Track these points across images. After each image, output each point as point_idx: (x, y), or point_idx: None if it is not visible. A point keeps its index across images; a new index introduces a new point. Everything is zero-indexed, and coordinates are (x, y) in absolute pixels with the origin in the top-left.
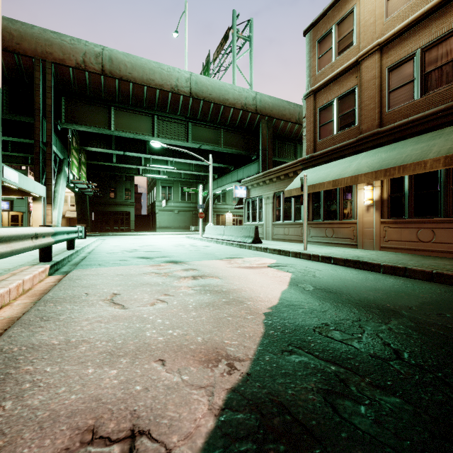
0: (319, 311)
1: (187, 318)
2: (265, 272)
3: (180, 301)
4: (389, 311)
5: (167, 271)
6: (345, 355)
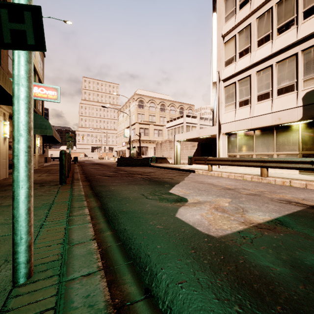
0: (169, 180)
1: (203, 179)
2: (188, 192)
3: (212, 181)
4: (151, 180)
5: (264, 192)
6: (171, 178)
